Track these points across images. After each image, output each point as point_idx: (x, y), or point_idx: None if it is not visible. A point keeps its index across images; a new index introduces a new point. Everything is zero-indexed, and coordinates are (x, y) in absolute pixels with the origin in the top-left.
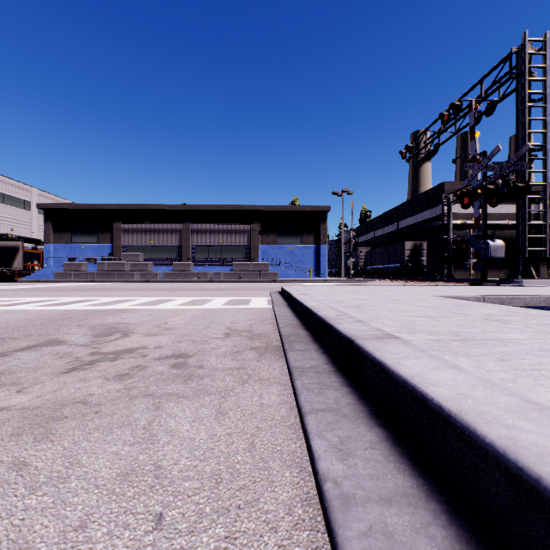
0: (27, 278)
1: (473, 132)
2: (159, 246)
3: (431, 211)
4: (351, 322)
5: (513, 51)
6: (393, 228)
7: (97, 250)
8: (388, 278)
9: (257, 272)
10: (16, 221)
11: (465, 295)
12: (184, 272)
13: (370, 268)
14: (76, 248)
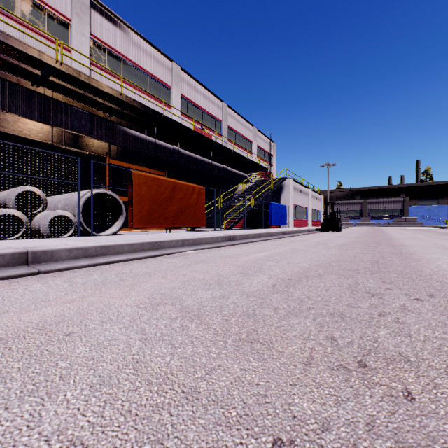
0: None
1: None
2: (349, 210)
3: None
4: None
5: None
6: None
7: None
8: None
9: (410, 222)
10: None
11: None
12: (366, 222)
13: None
14: None
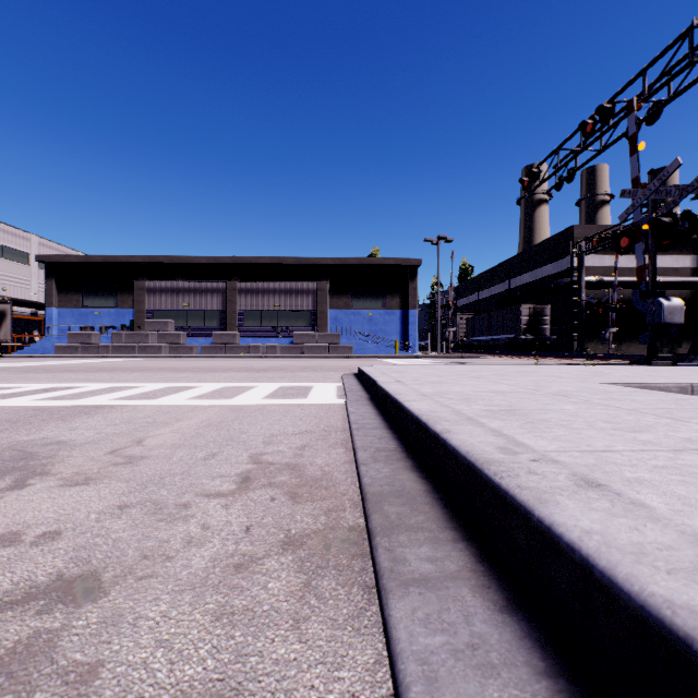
0: (19, 353)
1: (635, 143)
2: (195, 310)
3: (556, 265)
4: (576, 491)
5: (696, 24)
6: (503, 287)
7: (115, 316)
8: (500, 354)
9: (325, 346)
10: (10, 278)
11: (661, 382)
12: (228, 346)
13: (474, 340)
14: (88, 314)
